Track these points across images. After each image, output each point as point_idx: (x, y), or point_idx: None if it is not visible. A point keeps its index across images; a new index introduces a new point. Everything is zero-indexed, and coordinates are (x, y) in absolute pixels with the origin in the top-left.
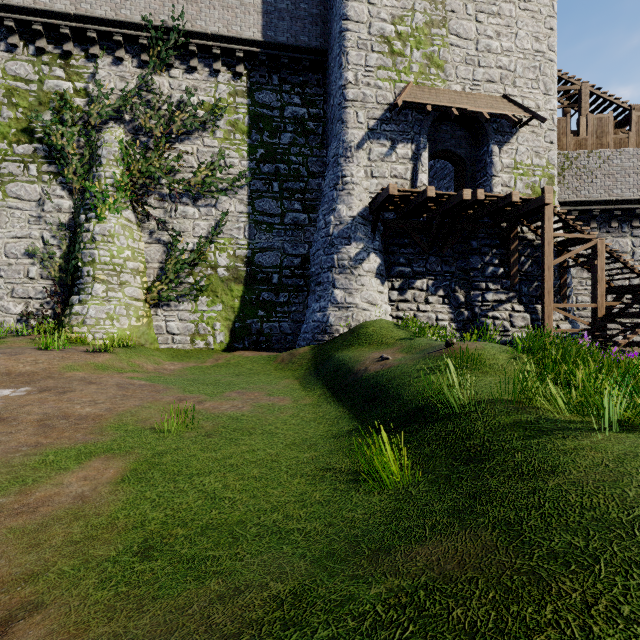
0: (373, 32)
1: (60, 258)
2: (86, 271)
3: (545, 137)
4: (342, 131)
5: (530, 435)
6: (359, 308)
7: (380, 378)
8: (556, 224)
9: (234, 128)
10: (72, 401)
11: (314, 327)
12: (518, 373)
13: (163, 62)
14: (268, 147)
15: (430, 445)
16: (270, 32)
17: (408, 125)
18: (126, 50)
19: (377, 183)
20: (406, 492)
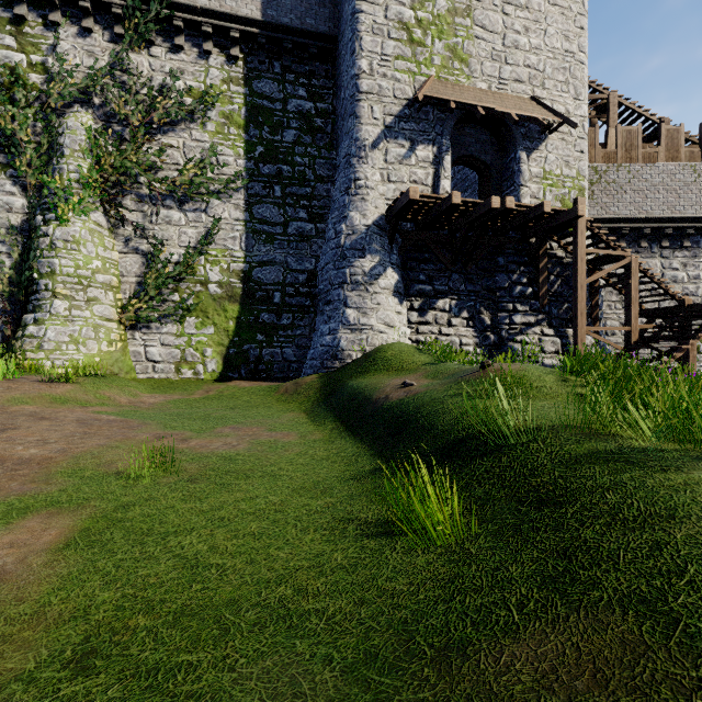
0: (390, 16)
1: (10, 268)
2: (43, 284)
3: (575, 146)
4: (355, 127)
5: (617, 468)
6: (375, 330)
7: (405, 406)
8: (586, 241)
9: (228, 121)
10: (12, 441)
11: (323, 352)
12: (571, 397)
13: (142, 37)
14: (269, 145)
15: (482, 485)
16: (271, 11)
17: (429, 124)
18: (95, 20)
19: (395, 188)
20: (462, 550)
